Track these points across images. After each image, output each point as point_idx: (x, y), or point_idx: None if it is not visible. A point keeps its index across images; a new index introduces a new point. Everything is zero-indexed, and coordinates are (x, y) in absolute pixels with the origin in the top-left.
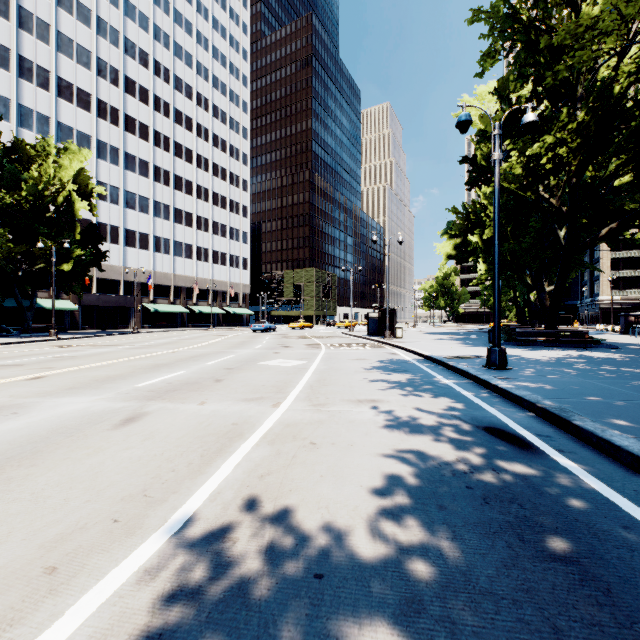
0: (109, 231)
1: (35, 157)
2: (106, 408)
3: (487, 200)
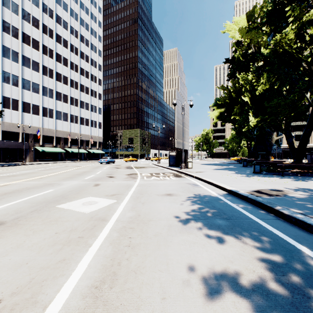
0: (11, 102)
1: None
2: None
3: (243, 82)
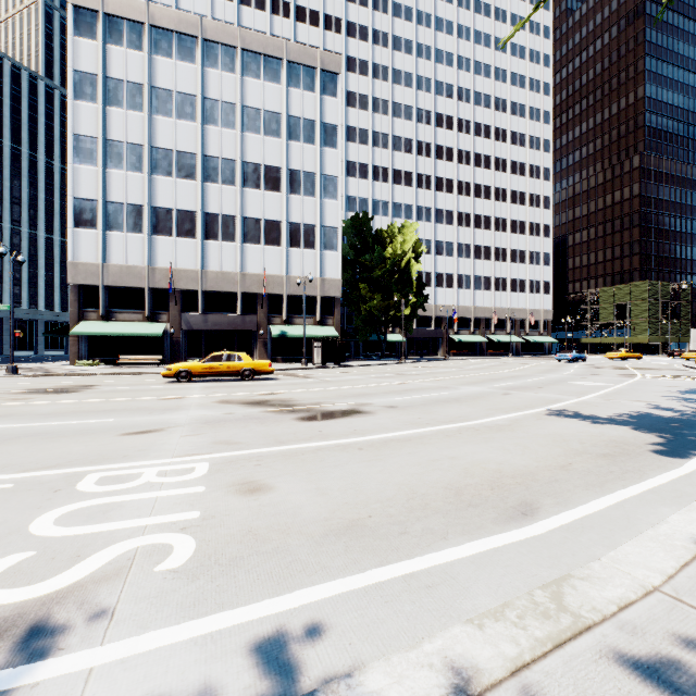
0: (424, 277)
1: (388, 238)
2: (490, 391)
3: None
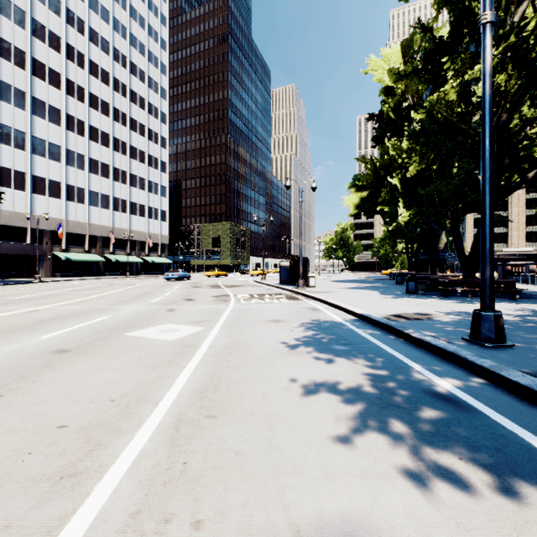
0: (13, 176)
1: None
2: None
3: (395, 152)
